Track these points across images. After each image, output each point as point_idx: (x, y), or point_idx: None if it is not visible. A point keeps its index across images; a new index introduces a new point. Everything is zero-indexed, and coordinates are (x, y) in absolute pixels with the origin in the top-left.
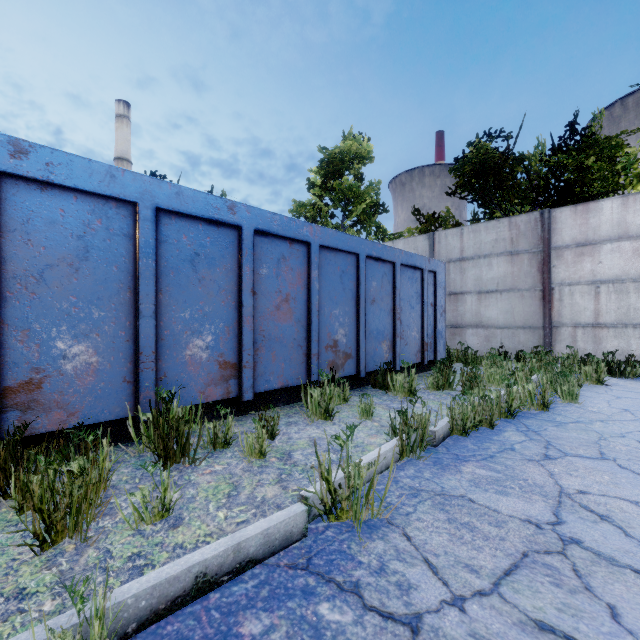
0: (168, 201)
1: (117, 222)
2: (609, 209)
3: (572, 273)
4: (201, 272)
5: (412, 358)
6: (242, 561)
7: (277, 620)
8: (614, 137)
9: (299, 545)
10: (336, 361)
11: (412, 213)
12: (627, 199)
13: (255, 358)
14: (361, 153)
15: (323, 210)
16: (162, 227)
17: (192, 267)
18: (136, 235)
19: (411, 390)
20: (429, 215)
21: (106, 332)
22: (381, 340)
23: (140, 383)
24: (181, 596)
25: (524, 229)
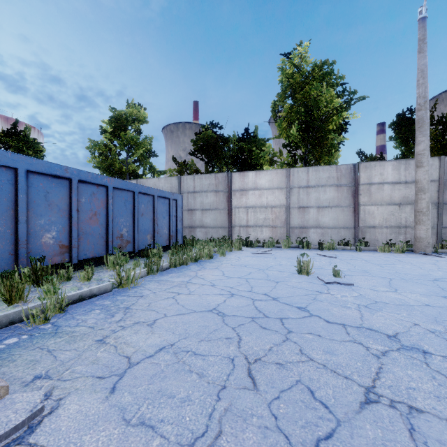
0: (33, 167)
1: (6, 177)
2: (251, 176)
3: (239, 202)
4: (50, 201)
5: (164, 243)
6: (92, 294)
7: (106, 300)
8: (261, 140)
9: (110, 293)
10: (122, 244)
11: (172, 159)
12: (257, 173)
13: (78, 243)
14: (140, 117)
15: (113, 150)
16: (29, 179)
17: (45, 198)
18: (16, 183)
19: (160, 256)
20: (181, 162)
21: (0, 230)
22: (147, 234)
23: (19, 255)
24: (75, 300)
25: (221, 180)
